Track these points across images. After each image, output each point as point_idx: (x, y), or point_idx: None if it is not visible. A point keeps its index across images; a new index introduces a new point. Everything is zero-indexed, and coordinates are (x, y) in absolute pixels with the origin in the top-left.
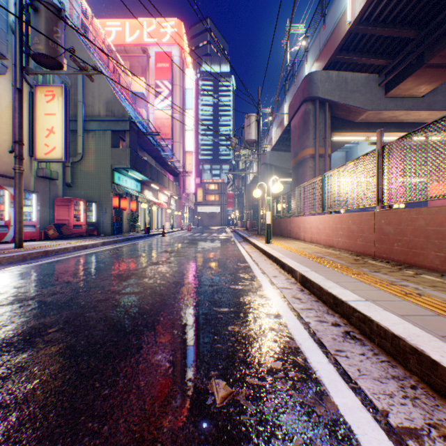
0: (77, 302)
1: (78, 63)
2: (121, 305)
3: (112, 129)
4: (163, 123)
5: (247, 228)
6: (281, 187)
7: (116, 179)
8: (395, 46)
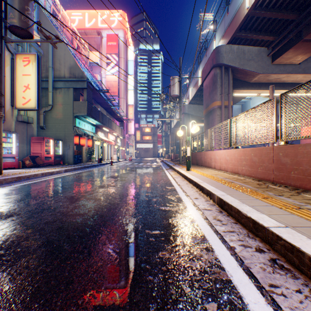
0: (26, 225)
1: (44, 33)
2: (65, 228)
3: (74, 87)
4: (112, 85)
5: (171, 159)
6: (198, 129)
7: (76, 123)
8: (280, 26)
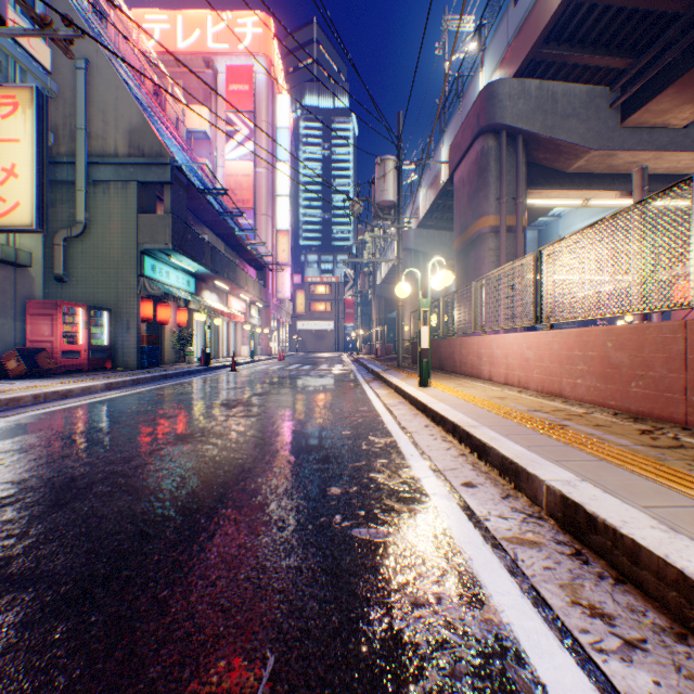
0: None
1: (29, 7)
2: None
3: (140, 180)
4: (239, 183)
5: (377, 356)
6: (450, 278)
7: (146, 269)
8: (644, 32)
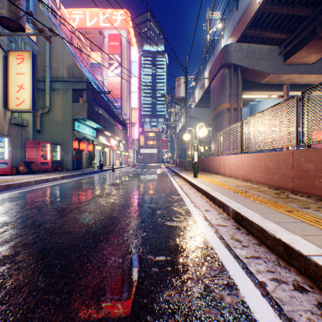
0: None
1: (36, 25)
2: (46, 252)
3: (73, 88)
4: (114, 87)
5: (177, 165)
6: (206, 132)
7: (76, 127)
8: (293, 23)
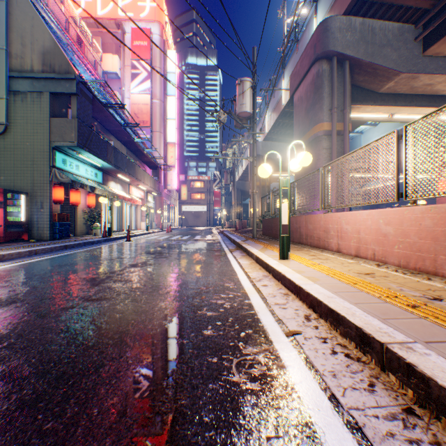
0: None
1: None
2: None
3: (51, 91)
4: (141, 109)
5: (236, 229)
6: (309, 158)
7: (57, 162)
8: None
